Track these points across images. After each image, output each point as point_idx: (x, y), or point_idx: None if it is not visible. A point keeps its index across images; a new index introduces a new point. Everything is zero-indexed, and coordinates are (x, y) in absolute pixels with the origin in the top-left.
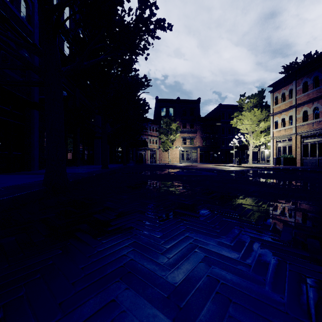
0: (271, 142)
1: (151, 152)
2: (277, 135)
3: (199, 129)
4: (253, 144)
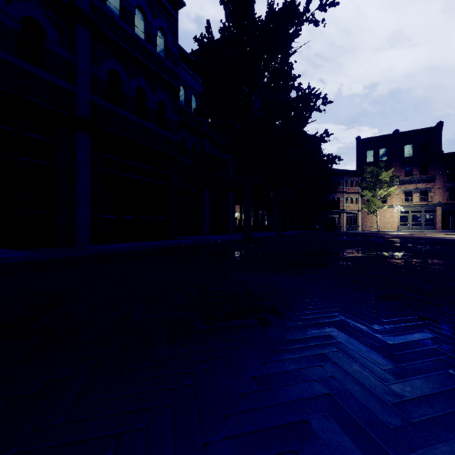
0: None
1: (348, 216)
2: None
3: (440, 174)
4: None
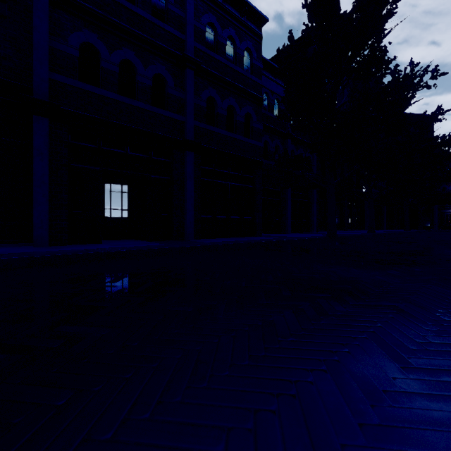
0: None
1: None
2: None
3: None
4: None
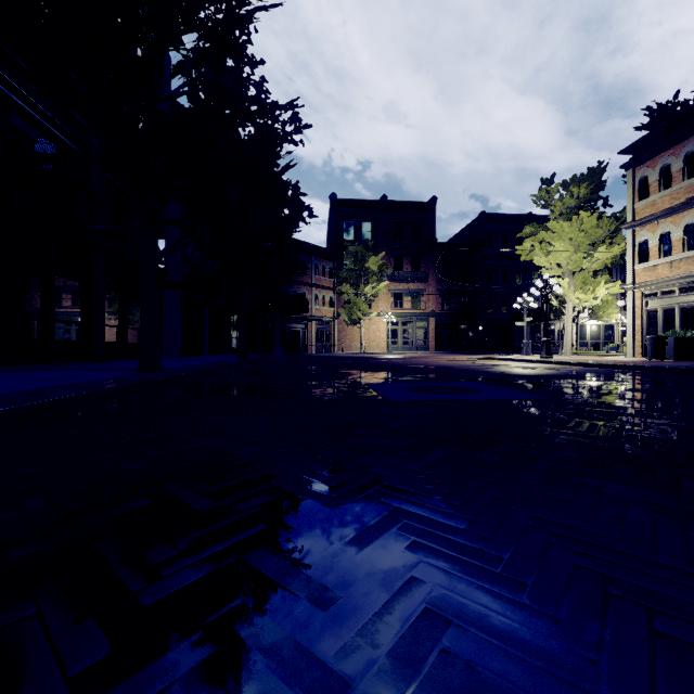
0: (628, 298)
1: (318, 327)
2: (648, 279)
3: (433, 272)
4: (578, 304)
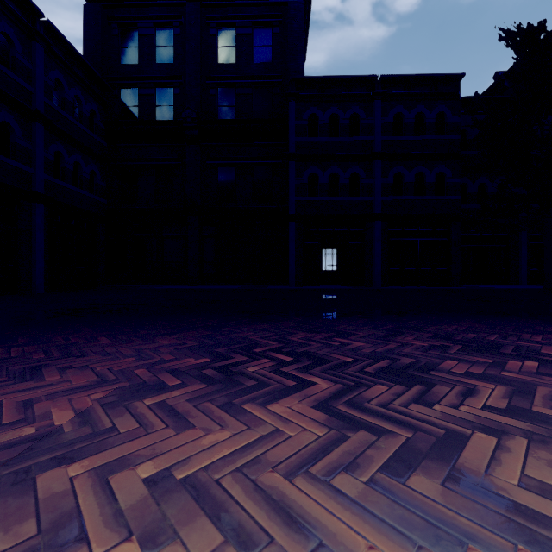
0: None
1: None
2: None
3: None
4: None
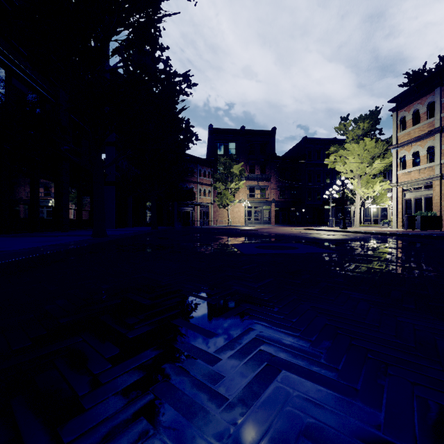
0: (393, 192)
1: (201, 209)
2: (405, 180)
3: (274, 174)
4: (363, 195)
